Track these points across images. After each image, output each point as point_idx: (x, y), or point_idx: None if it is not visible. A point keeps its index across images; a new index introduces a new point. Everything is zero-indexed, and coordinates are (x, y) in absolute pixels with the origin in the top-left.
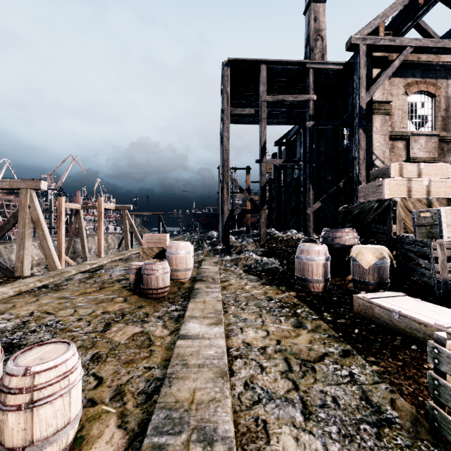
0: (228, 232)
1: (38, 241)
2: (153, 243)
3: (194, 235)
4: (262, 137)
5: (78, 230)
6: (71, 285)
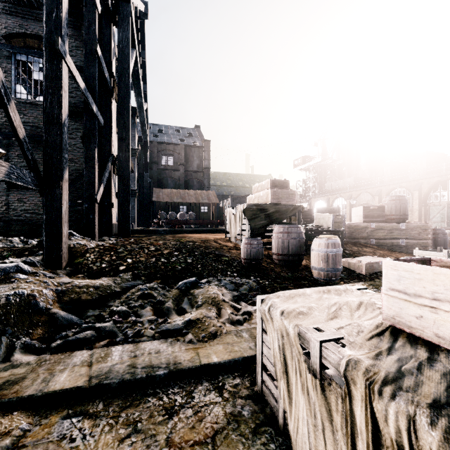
0: None
1: None
2: None
3: None
4: None
5: None
6: None
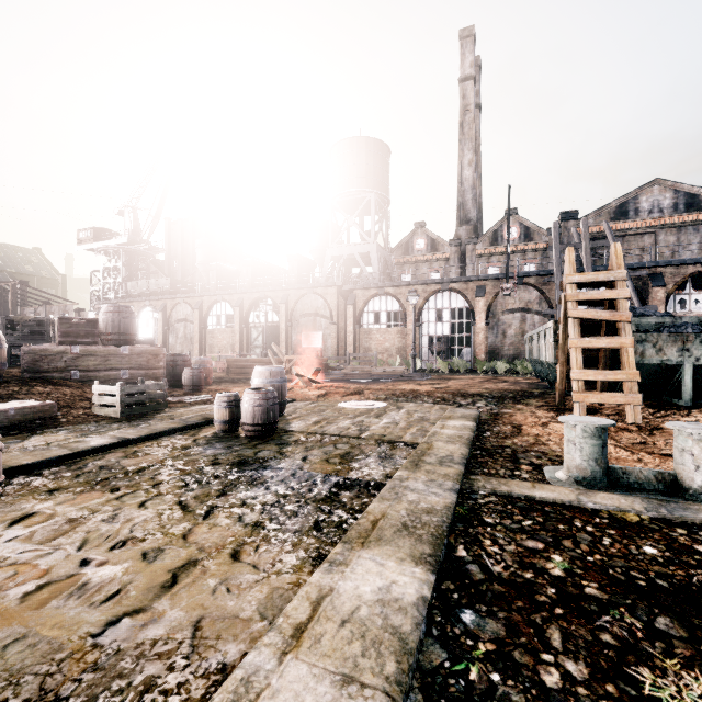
0: None
1: None
2: None
3: None
4: None
5: None
6: None
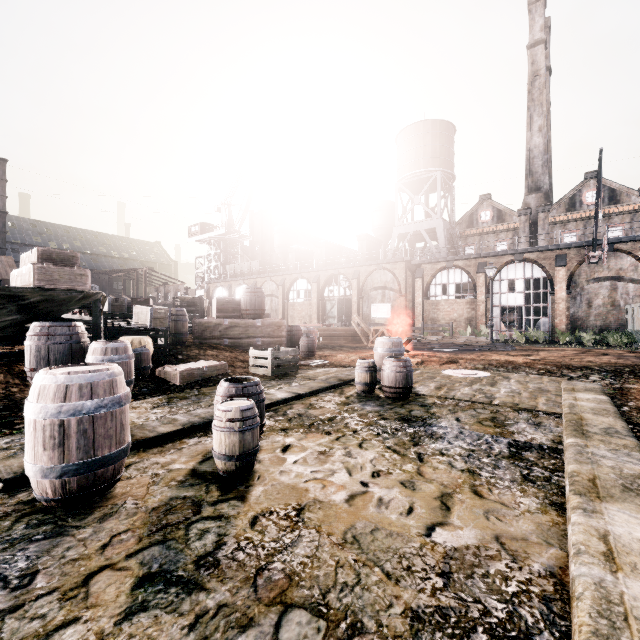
0: None
1: None
2: None
3: None
4: None
5: None
6: (390, 612)
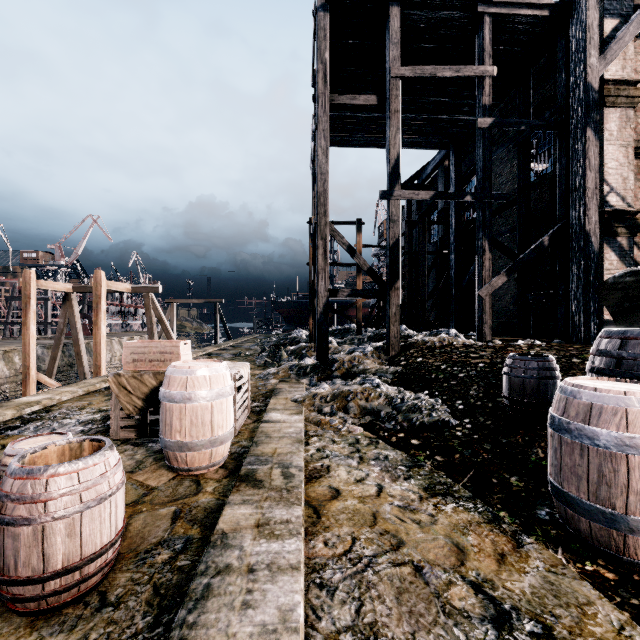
0: (326, 334)
1: (9, 346)
2: (147, 362)
3: (272, 335)
4: (392, 148)
5: (90, 328)
6: None
